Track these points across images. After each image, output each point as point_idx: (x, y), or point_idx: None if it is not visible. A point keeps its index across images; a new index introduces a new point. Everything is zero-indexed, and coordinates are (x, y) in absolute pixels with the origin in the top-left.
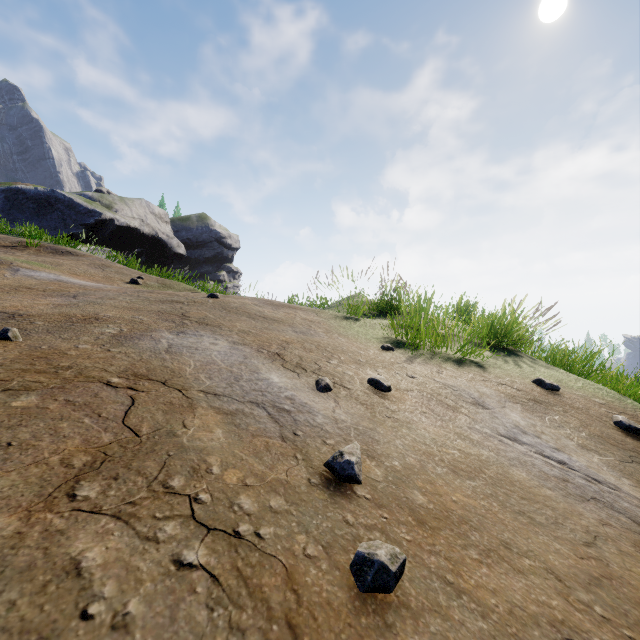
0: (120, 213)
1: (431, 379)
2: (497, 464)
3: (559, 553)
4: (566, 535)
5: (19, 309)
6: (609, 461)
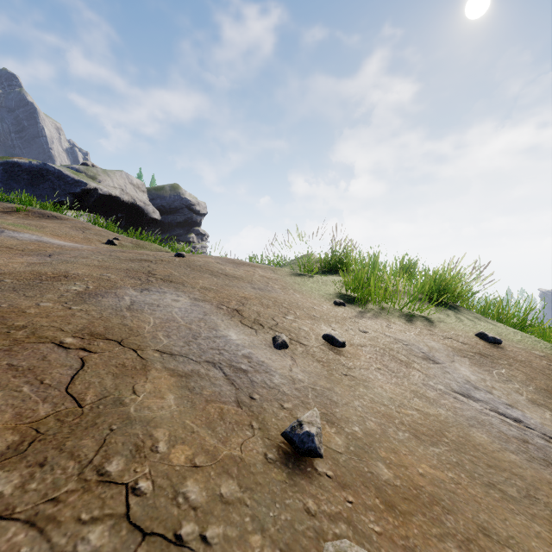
0: (103, 183)
1: (382, 334)
2: (457, 425)
3: (541, 538)
4: (542, 512)
5: None
6: None
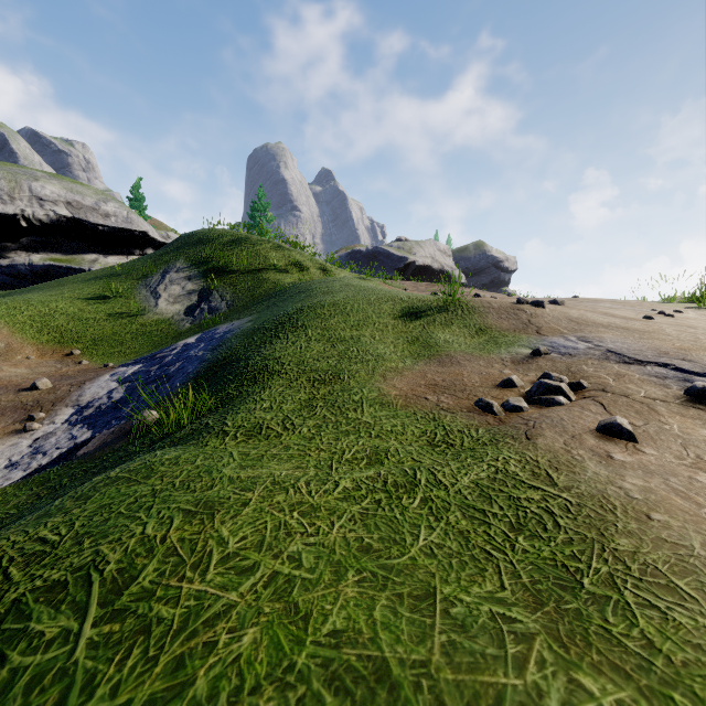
0: (417, 255)
1: None
2: None
3: None
4: None
5: None
6: None
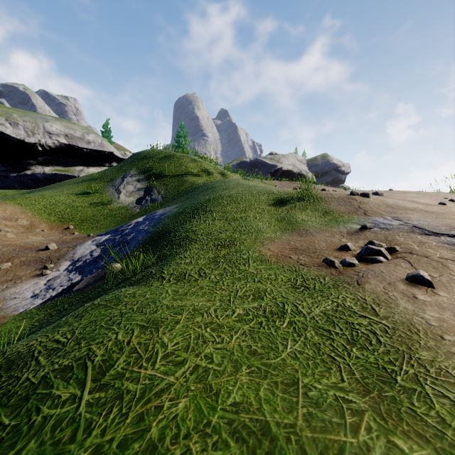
0: (283, 163)
1: None
2: None
3: None
4: None
5: None
6: None
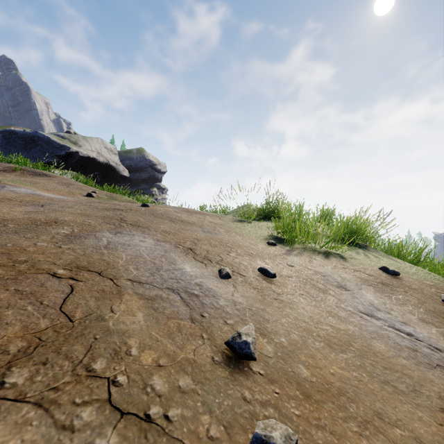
0: (83, 147)
1: (305, 267)
2: (361, 337)
3: (422, 421)
4: (424, 402)
5: None
6: (443, 332)
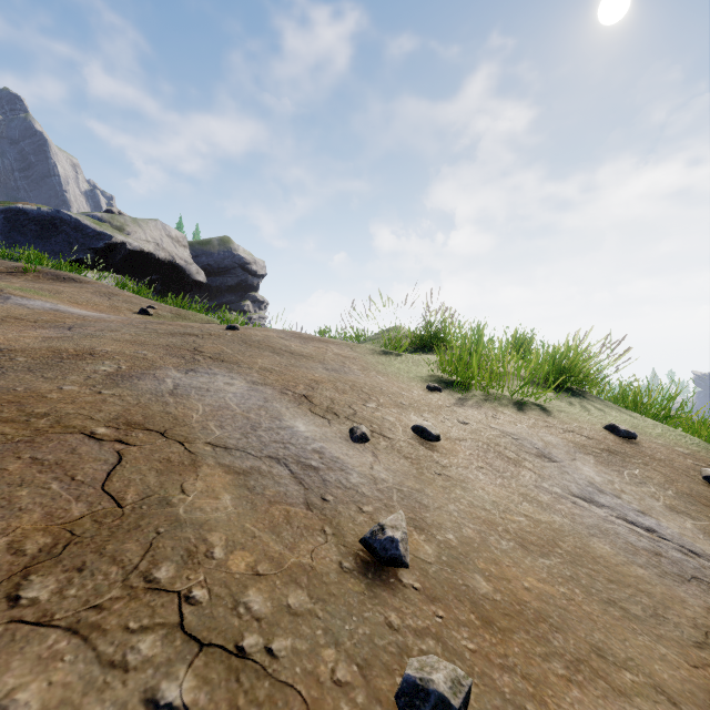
0: (133, 236)
1: (486, 425)
2: (574, 534)
3: (666, 660)
4: (671, 632)
5: (0, 343)
6: (704, 526)
